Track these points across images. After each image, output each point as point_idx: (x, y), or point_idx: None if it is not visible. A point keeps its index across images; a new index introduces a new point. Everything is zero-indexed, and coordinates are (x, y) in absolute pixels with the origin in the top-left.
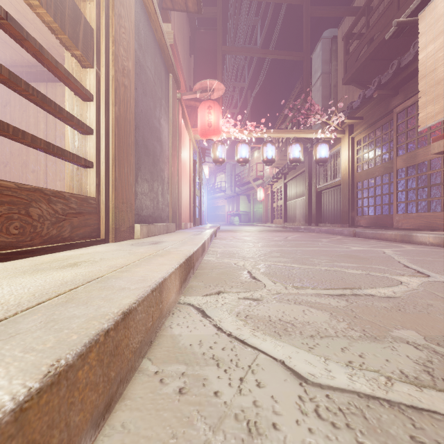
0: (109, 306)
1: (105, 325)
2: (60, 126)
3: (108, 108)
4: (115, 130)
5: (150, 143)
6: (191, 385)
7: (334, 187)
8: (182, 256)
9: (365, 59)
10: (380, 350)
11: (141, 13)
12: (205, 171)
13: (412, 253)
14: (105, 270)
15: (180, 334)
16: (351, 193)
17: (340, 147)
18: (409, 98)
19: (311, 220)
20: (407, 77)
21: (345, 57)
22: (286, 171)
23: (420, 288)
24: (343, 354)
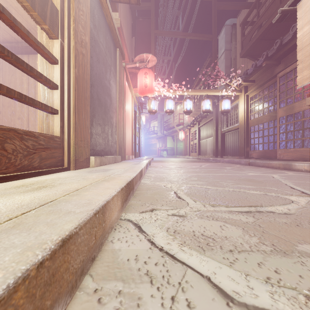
0: (51, 233)
1: (39, 257)
2: (38, 86)
3: (70, 70)
4: (75, 86)
5: (102, 98)
6: (127, 305)
7: (233, 130)
8: (124, 181)
9: (256, 39)
10: (292, 265)
11: (96, 2)
12: (142, 119)
13: (294, 177)
14: (60, 193)
15: (119, 248)
16: (246, 134)
17: (238, 102)
18: (288, 66)
19: (218, 154)
20: (287, 51)
21: (241, 38)
22: (199, 119)
23: (308, 206)
24: (261, 269)
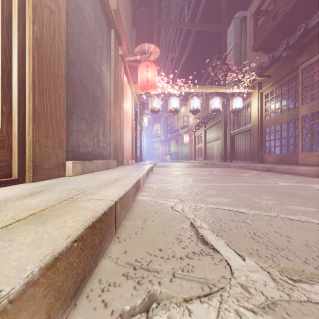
0: None
1: None
2: None
3: (24, 25)
4: (34, 53)
5: (89, 84)
6: None
7: (245, 132)
8: (85, 218)
9: (273, 28)
10: None
11: None
12: (144, 120)
13: None
14: None
15: None
16: (260, 136)
17: (250, 100)
18: (314, 55)
19: (226, 158)
20: (312, 38)
21: (254, 29)
22: (206, 120)
23: None
24: None
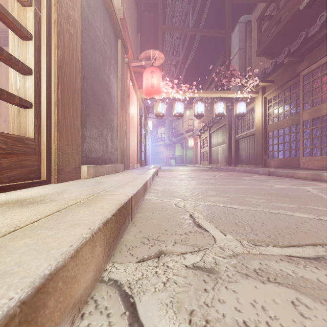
0: None
1: None
2: None
3: (50, 51)
4: (58, 73)
5: (99, 94)
6: None
7: (249, 136)
8: (115, 204)
9: (276, 34)
10: None
11: None
12: (149, 124)
13: None
14: None
15: None
16: (264, 140)
17: (254, 105)
18: (314, 62)
19: (231, 162)
20: (313, 45)
21: (258, 35)
22: (211, 124)
23: None
24: None
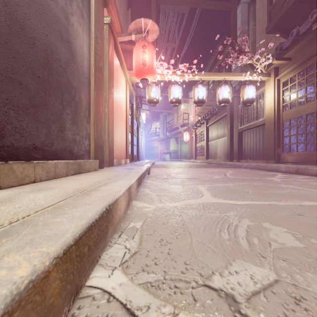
0: None
1: None
2: None
3: None
4: None
5: (35, 28)
6: None
7: (256, 127)
8: None
9: (294, 1)
10: None
11: None
12: (142, 117)
13: None
14: None
15: None
16: (277, 131)
17: (264, 90)
18: None
19: (232, 157)
20: None
21: (269, 7)
22: (208, 117)
23: None
24: None
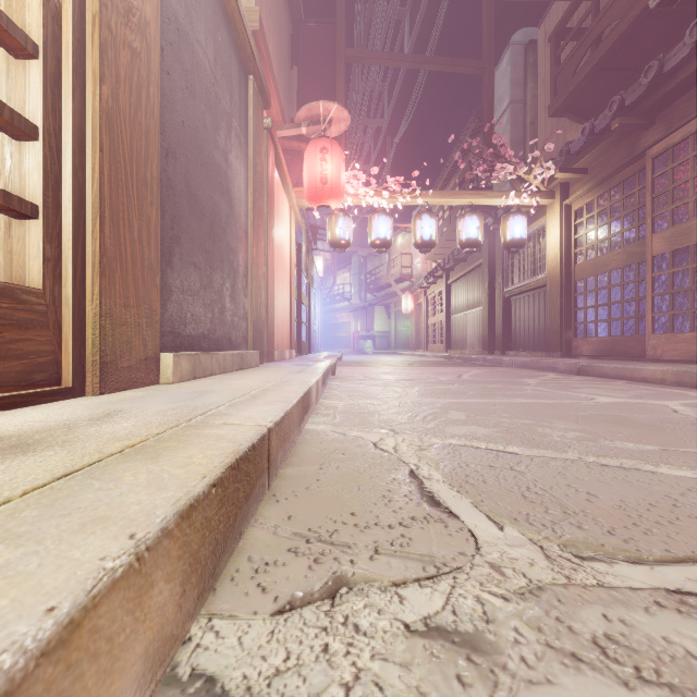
0: None
1: None
2: None
3: (83, 86)
4: (102, 139)
5: (203, 194)
6: None
7: (533, 290)
8: (223, 453)
9: (592, 68)
10: None
11: None
12: (317, 264)
13: None
14: None
15: None
16: (565, 299)
17: (545, 221)
18: (678, 128)
19: (494, 346)
20: (674, 91)
21: (553, 70)
22: (450, 264)
23: None
24: None
